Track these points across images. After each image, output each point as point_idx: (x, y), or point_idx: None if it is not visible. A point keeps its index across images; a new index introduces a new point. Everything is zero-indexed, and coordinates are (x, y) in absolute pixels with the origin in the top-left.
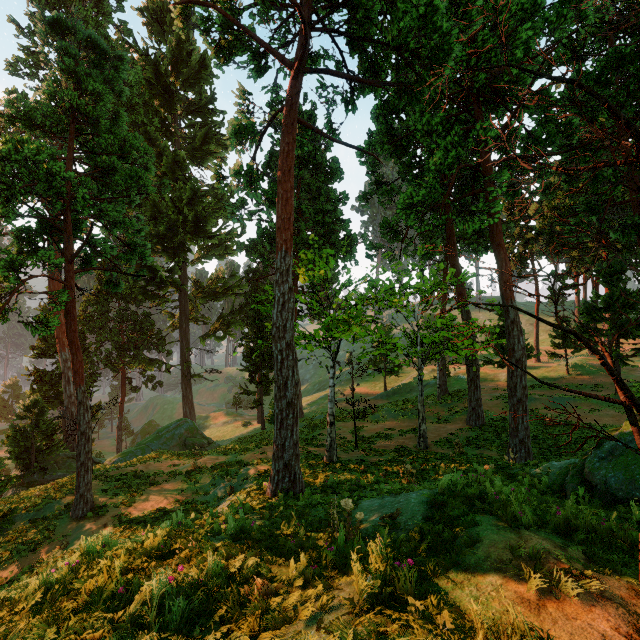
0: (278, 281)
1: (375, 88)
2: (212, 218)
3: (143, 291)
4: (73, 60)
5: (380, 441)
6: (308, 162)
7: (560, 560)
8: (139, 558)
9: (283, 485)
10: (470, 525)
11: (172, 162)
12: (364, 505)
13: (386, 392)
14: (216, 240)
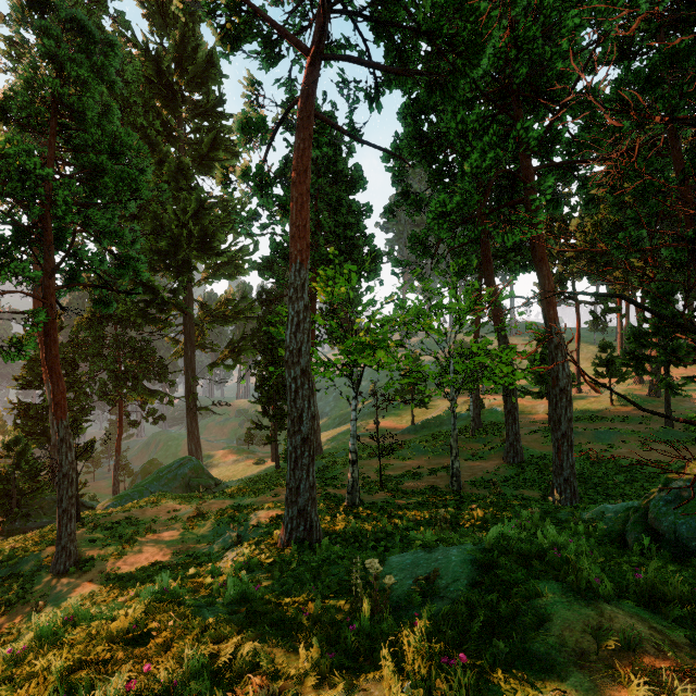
0: (292, 298)
1: (403, 81)
2: (220, 233)
3: (143, 314)
4: (54, 43)
5: (408, 481)
6: (327, 169)
7: (661, 649)
8: (102, 644)
9: (297, 535)
10: (532, 596)
11: (175, 170)
12: (393, 562)
13: (414, 426)
14: (225, 257)
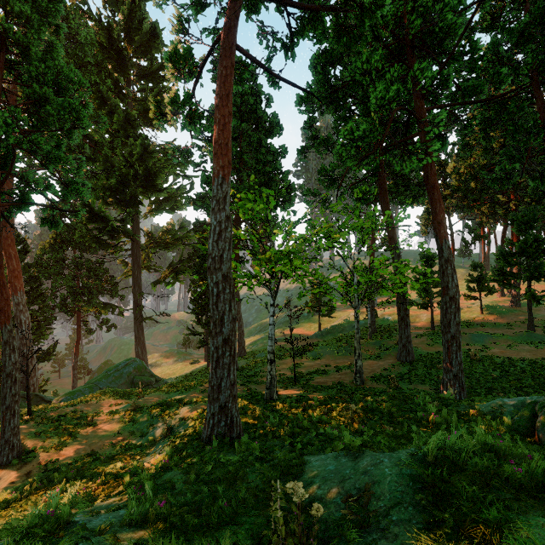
0: (214, 209)
1: (315, 26)
2: (162, 173)
3: (97, 240)
4: None
5: (318, 377)
6: (249, 115)
7: None
8: None
9: (219, 430)
10: None
11: (123, 120)
12: (314, 467)
13: (320, 332)
14: (165, 193)
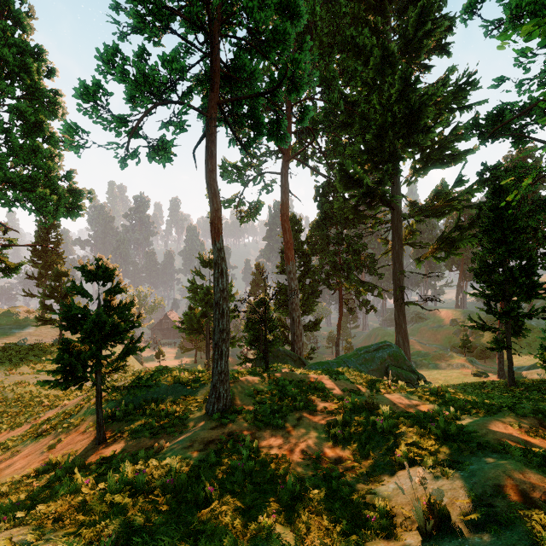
0: None
1: None
2: (428, 106)
3: (354, 211)
4: None
5: None
6: None
7: None
8: None
9: None
10: None
11: (380, 61)
12: None
13: None
14: (433, 133)
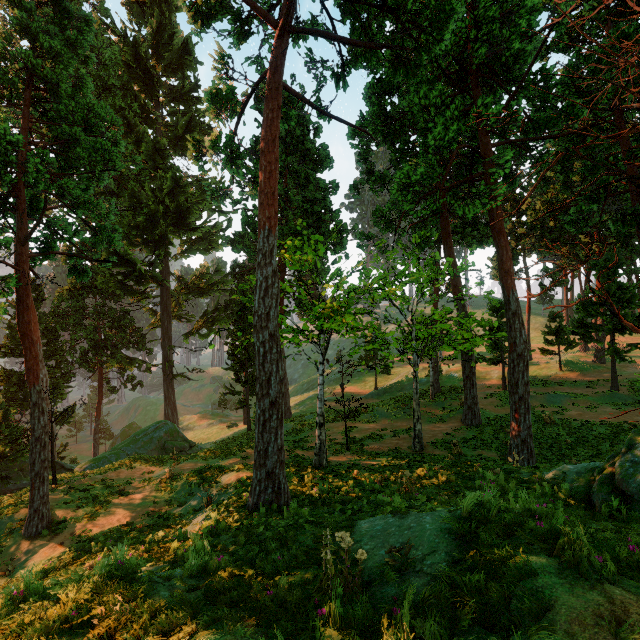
0: (260, 263)
1: (368, 58)
2: (195, 209)
3: (121, 286)
4: (28, 16)
5: (372, 442)
6: (296, 147)
7: None
8: (32, 637)
9: (265, 497)
10: (525, 575)
11: (152, 149)
12: (362, 528)
13: (377, 391)
14: (199, 233)
